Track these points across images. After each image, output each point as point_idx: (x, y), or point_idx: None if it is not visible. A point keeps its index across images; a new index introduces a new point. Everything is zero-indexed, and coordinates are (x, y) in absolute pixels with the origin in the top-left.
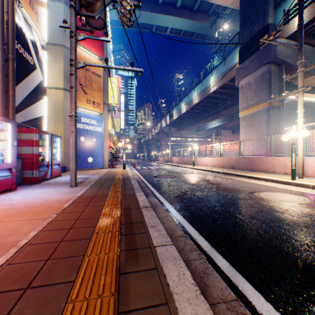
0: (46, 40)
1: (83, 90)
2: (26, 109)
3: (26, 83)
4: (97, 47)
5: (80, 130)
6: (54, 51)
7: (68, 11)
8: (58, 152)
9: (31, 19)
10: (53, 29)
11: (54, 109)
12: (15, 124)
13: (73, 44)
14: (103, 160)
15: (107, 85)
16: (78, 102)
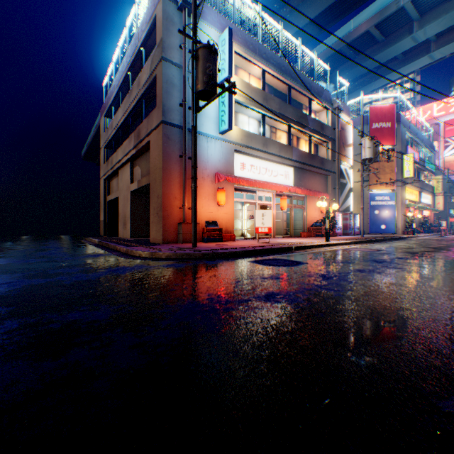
0: (351, 164)
1: (376, 177)
2: (343, 204)
3: (343, 193)
4: (388, 139)
5: (374, 206)
6: (356, 159)
7: (364, 129)
8: (357, 222)
9: (345, 164)
10: (355, 145)
11: (356, 195)
12: (341, 213)
13: (361, 179)
14: (394, 227)
15: (399, 164)
16: (371, 187)
